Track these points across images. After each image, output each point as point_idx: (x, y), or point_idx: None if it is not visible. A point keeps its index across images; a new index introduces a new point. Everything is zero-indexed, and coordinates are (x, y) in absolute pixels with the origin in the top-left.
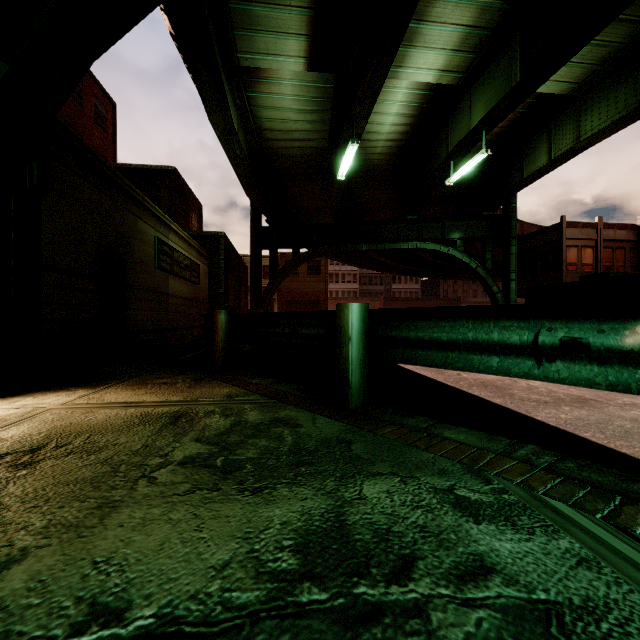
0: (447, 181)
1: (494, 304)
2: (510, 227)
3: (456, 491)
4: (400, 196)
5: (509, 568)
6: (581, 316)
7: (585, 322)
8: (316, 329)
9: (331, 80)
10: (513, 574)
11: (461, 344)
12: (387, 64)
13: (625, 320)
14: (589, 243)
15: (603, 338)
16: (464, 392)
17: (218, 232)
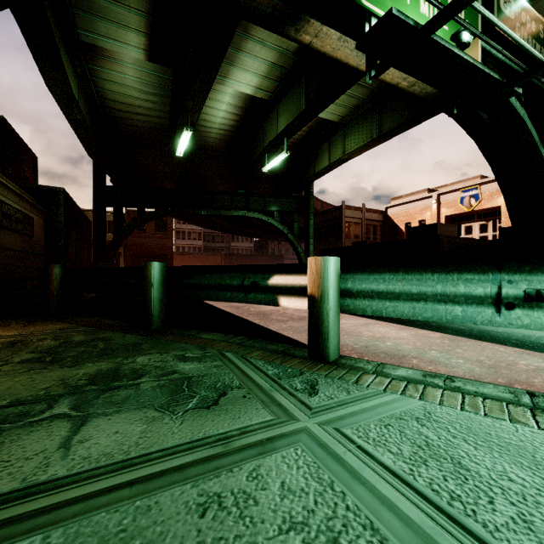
0: (263, 169)
1: (300, 260)
2: (309, 206)
3: (185, 355)
4: (233, 173)
5: (185, 371)
6: (259, 271)
7: (260, 274)
8: (134, 279)
9: (170, 73)
10: (185, 372)
11: (214, 286)
12: (212, 77)
13: (272, 273)
14: (358, 221)
15: (263, 281)
16: (242, 318)
17: (56, 187)
